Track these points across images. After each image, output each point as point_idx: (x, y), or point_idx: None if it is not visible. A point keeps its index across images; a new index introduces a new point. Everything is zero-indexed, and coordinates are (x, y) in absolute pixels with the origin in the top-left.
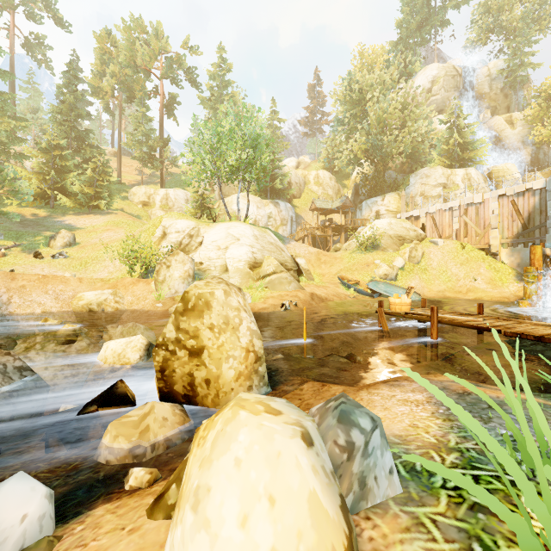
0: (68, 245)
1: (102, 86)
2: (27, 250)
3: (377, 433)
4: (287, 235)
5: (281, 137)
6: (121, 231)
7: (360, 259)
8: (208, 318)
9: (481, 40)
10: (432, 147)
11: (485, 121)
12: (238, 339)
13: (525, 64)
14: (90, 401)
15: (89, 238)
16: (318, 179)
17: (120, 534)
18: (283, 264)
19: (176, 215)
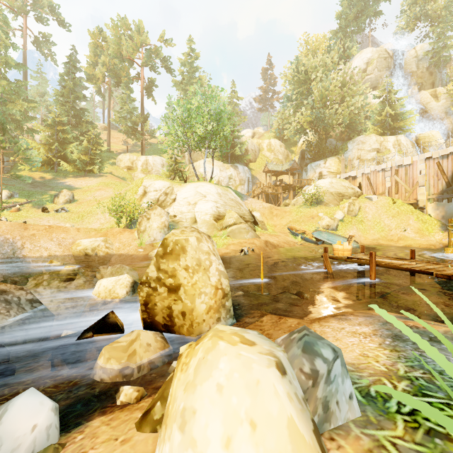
0: (68, 202)
1: (95, 73)
2: (36, 206)
3: (338, 362)
4: (245, 193)
5: (240, 112)
6: (110, 190)
7: (306, 212)
8: (184, 260)
9: (409, 27)
10: (367, 118)
11: (413, 96)
12: (209, 278)
13: (448, 46)
14: (87, 328)
15: (85, 196)
16: (271, 146)
17: (113, 444)
18: (242, 217)
19: (155, 177)
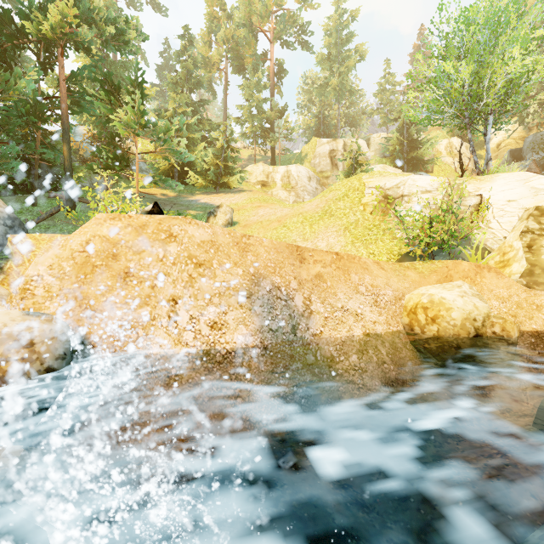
0: (229, 224)
1: (210, 57)
2: None
3: None
4: None
5: (396, 104)
6: (278, 207)
7: None
8: None
9: None
10: None
11: None
12: None
13: None
14: None
15: (244, 217)
16: (452, 149)
17: None
18: None
19: (388, 173)
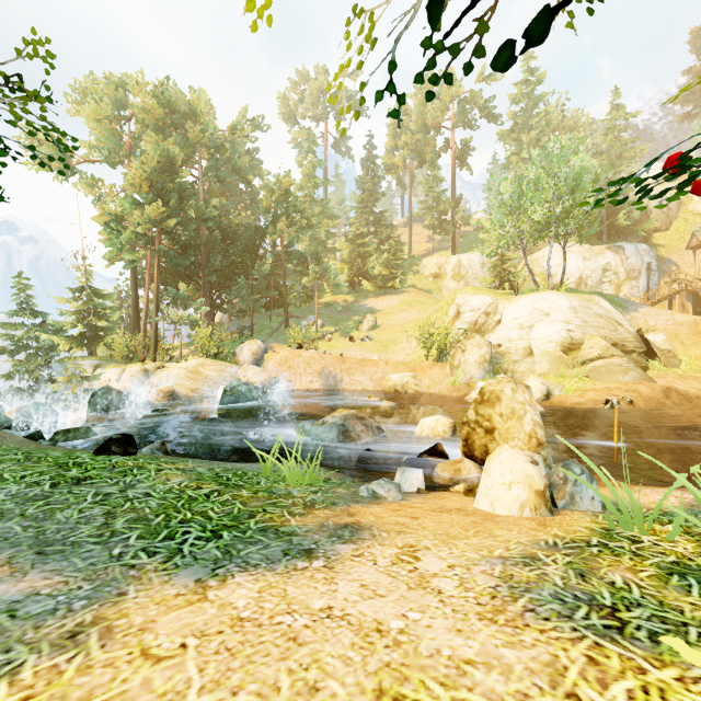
0: (372, 328)
1: (395, 161)
2: (343, 335)
3: (584, 476)
4: (640, 293)
5: (631, 140)
6: (415, 310)
7: None
8: (498, 408)
9: None
10: None
11: None
12: (522, 426)
13: None
14: (422, 452)
15: (387, 320)
16: None
17: (454, 496)
18: (618, 344)
19: (471, 290)
